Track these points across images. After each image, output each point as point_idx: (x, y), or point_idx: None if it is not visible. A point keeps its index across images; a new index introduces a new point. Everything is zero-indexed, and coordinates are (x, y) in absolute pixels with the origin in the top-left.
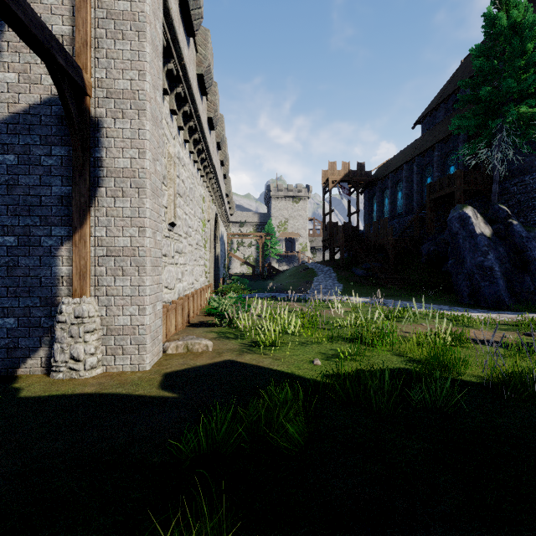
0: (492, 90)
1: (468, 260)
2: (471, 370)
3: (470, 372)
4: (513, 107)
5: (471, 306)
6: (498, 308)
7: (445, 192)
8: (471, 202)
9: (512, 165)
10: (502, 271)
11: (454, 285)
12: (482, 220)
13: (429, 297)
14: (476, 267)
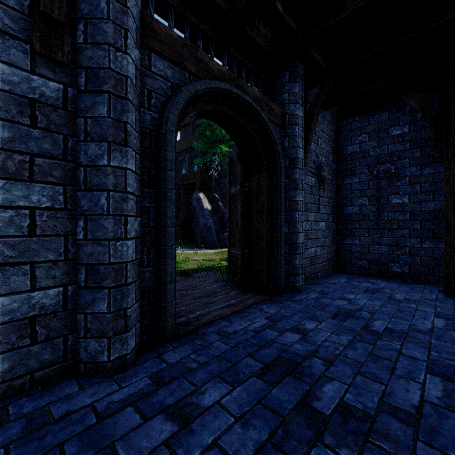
0: (211, 132)
1: (201, 223)
2: (189, 267)
3: (188, 267)
4: (219, 145)
5: (201, 248)
6: (213, 248)
7: (191, 181)
8: (205, 189)
9: (222, 172)
10: (215, 229)
11: (195, 237)
12: (207, 201)
13: (182, 245)
14: (204, 227)
